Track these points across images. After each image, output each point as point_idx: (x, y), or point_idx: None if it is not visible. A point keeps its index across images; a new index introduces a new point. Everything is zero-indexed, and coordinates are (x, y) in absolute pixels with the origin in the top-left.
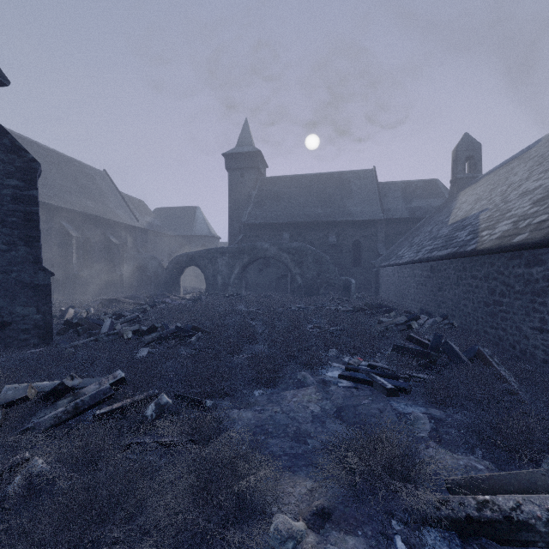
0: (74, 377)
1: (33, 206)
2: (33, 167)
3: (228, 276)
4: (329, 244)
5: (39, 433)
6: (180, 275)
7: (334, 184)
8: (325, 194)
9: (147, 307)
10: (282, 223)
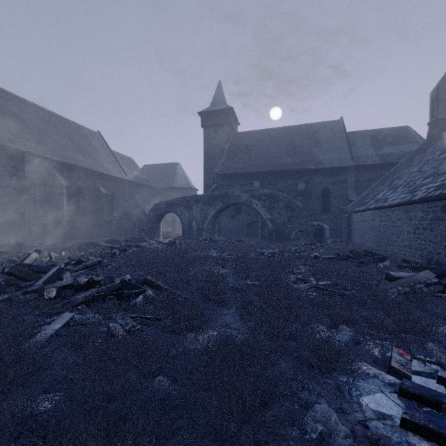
0: None
1: None
2: None
3: (202, 222)
4: (299, 191)
5: None
6: (160, 221)
7: (302, 135)
8: (293, 144)
9: (116, 251)
10: (253, 172)
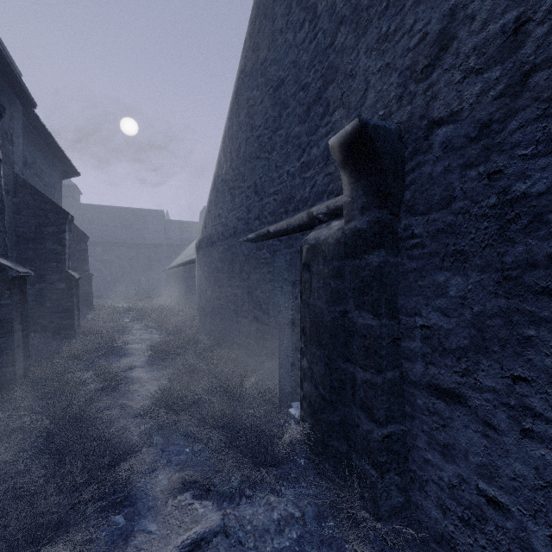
0: None
1: None
2: None
3: None
4: (131, 257)
5: None
6: None
7: (136, 217)
8: (129, 223)
9: None
10: (96, 241)
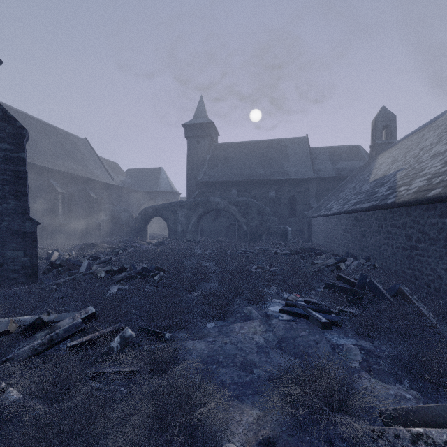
0: (50, 313)
1: (22, 166)
2: (21, 133)
3: (186, 225)
4: (270, 199)
5: (17, 363)
6: (147, 224)
7: (273, 149)
8: (266, 157)
9: (119, 250)
10: (231, 181)
